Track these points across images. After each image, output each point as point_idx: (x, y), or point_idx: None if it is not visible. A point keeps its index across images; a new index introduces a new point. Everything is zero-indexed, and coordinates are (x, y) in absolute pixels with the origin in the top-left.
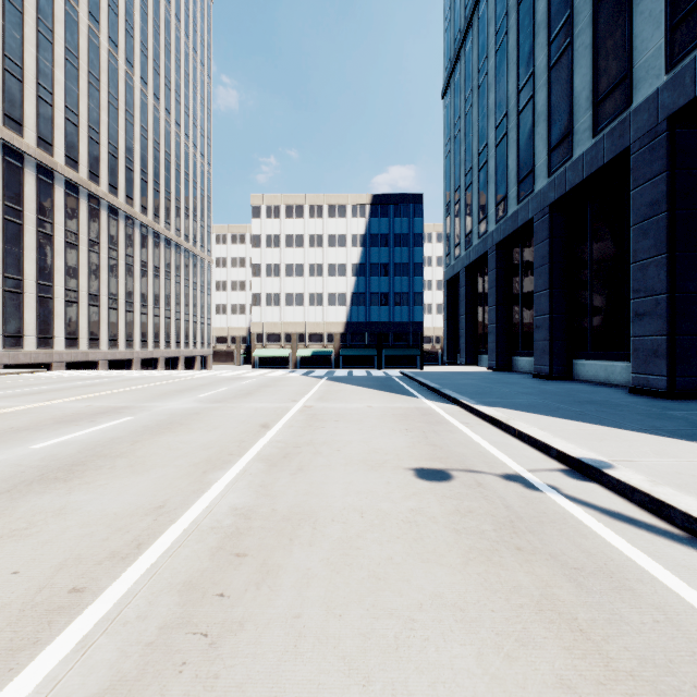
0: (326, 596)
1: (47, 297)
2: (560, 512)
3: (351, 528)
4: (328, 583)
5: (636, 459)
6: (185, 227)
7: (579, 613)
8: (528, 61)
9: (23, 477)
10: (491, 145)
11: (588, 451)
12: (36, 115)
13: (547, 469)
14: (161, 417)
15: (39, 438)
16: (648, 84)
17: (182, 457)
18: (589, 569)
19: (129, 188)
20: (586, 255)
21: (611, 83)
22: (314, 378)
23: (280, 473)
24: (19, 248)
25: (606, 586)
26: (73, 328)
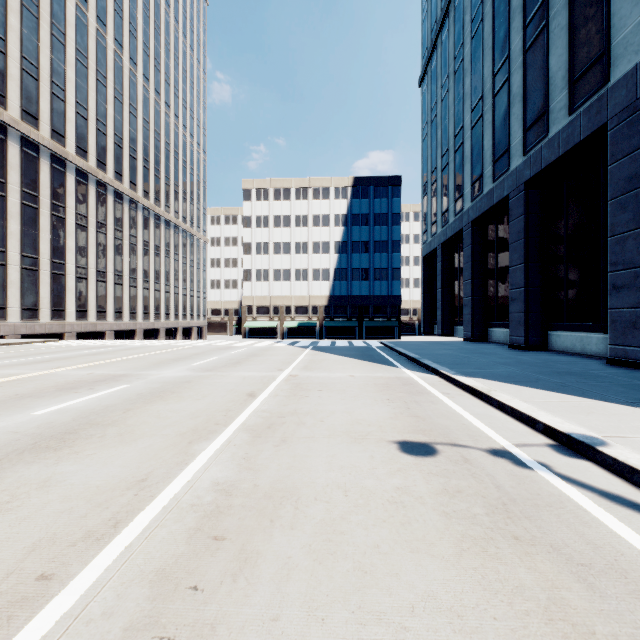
0: (307, 592)
1: (60, 274)
2: (555, 494)
3: (334, 509)
4: (310, 576)
5: (629, 435)
6: (183, 209)
7: (597, 625)
8: (504, 45)
9: (16, 445)
10: (467, 127)
11: (577, 425)
12: (50, 110)
13: (534, 444)
14: (155, 385)
15: (40, 405)
16: (626, 60)
17: (170, 427)
18: (598, 565)
19: (132, 175)
20: (561, 230)
21: (588, 61)
22: (299, 348)
23: (264, 444)
24: (35, 230)
25: (621, 589)
26: (83, 301)
